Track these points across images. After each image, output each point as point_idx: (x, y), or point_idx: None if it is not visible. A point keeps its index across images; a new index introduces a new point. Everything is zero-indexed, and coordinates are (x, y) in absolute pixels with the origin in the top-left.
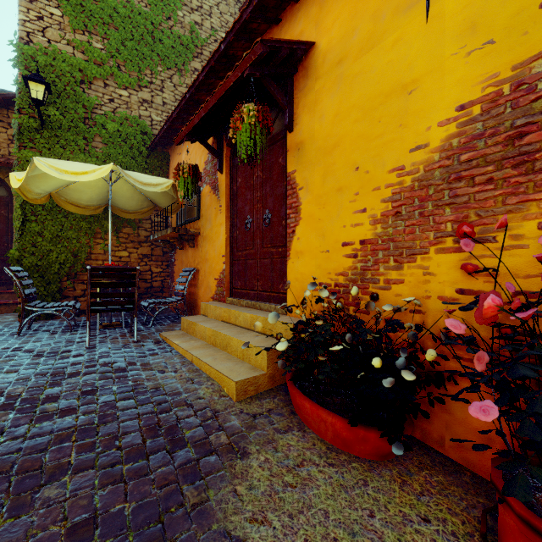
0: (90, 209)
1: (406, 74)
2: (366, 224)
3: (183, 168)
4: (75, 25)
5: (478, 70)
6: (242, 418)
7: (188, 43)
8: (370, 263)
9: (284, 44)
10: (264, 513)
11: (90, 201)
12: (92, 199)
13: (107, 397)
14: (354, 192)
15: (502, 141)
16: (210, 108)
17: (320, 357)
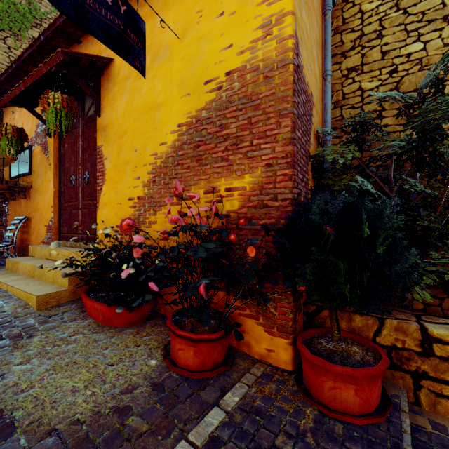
0: None
1: (158, 99)
2: (140, 187)
3: (6, 129)
4: None
5: (185, 107)
6: (38, 319)
7: (25, 12)
8: (142, 211)
9: (84, 56)
10: (30, 360)
11: None
12: None
13: None
14: (134, 165)
15: (193, 148)
16: (29, 86)
17: (93, 269)
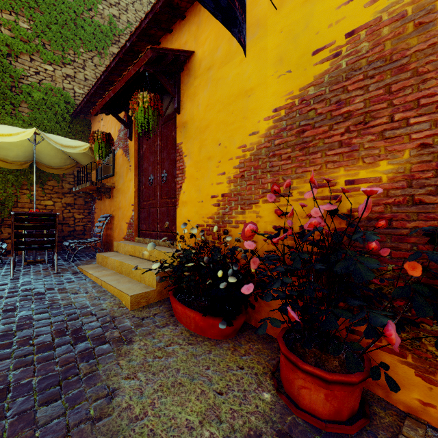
0: (16, 164)
1: (247, 84)
2: (225, 183)
3: (97, 135)
4: (2, 6)
5: (284, 88)
6: (133, 321)
7: (107, 32)
8: (227, 210)
9: (169, 51)
10: (136, 374)
11: (16, 157)
12: (19, 156)
13: (25, 313)
14: (218, 160)
15: (295, 134)
16: (117, 91)
17: (186, 273)
